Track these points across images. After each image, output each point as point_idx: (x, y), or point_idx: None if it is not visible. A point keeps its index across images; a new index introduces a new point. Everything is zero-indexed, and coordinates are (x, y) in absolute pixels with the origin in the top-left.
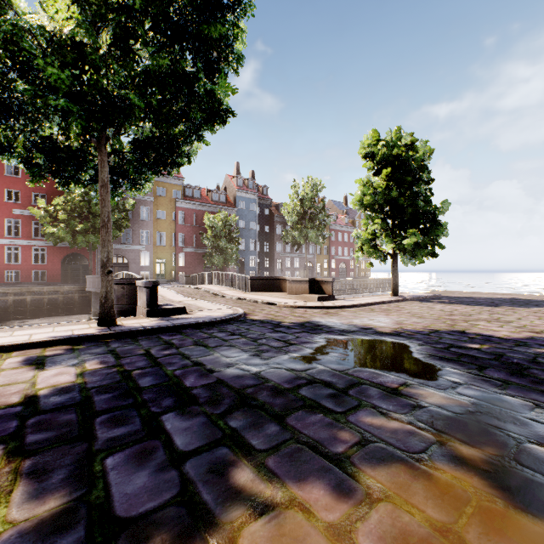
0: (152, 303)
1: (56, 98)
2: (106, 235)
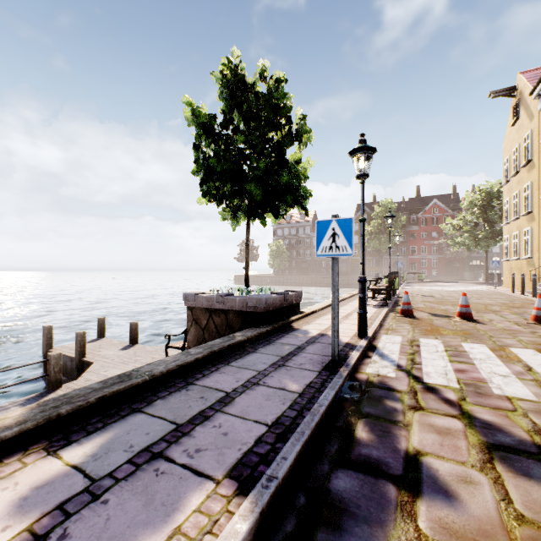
0: (498, 279)
1: (482, 247)
2: (486, 262)
